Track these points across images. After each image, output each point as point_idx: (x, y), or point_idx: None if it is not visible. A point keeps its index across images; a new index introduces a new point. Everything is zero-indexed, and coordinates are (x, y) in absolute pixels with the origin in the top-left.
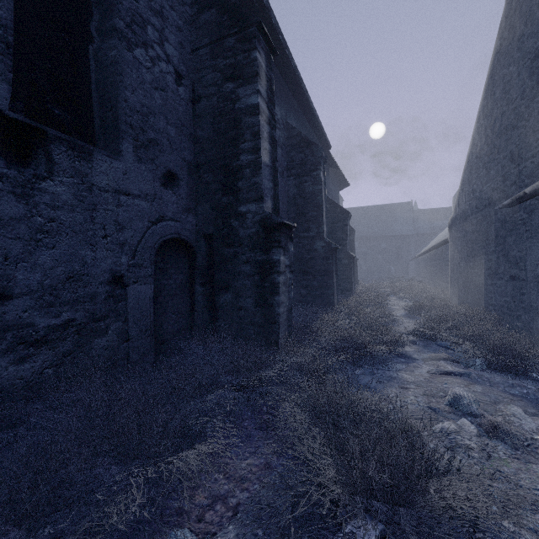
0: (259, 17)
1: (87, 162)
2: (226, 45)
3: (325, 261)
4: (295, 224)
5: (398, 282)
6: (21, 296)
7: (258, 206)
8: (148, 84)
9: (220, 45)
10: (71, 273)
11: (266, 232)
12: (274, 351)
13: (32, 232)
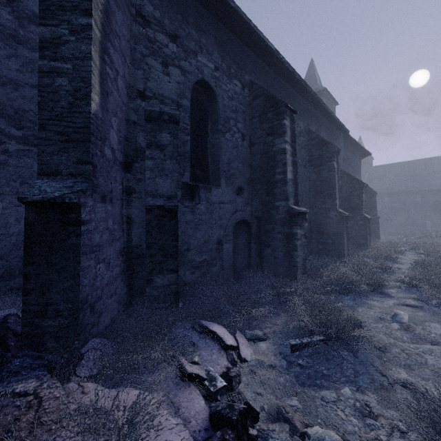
0: (288, 76)
1: (209, 193)
2: (267, 116)
3: (337, 225)
4: (307, 211)
5: (428, 237)
6: (192, 249)
7: (286, 203)
8: (230, 148)
9: (264, 117)
10: (205, 240)
11: (290, 217)
12: (294, 282)
13: (195, 225)
